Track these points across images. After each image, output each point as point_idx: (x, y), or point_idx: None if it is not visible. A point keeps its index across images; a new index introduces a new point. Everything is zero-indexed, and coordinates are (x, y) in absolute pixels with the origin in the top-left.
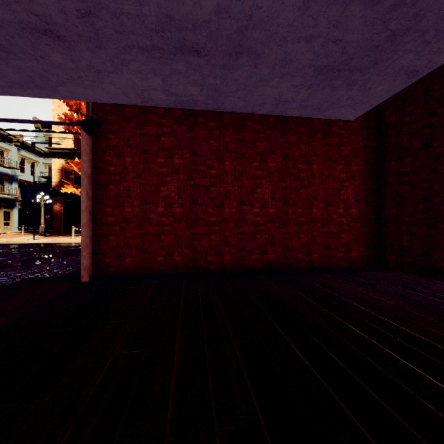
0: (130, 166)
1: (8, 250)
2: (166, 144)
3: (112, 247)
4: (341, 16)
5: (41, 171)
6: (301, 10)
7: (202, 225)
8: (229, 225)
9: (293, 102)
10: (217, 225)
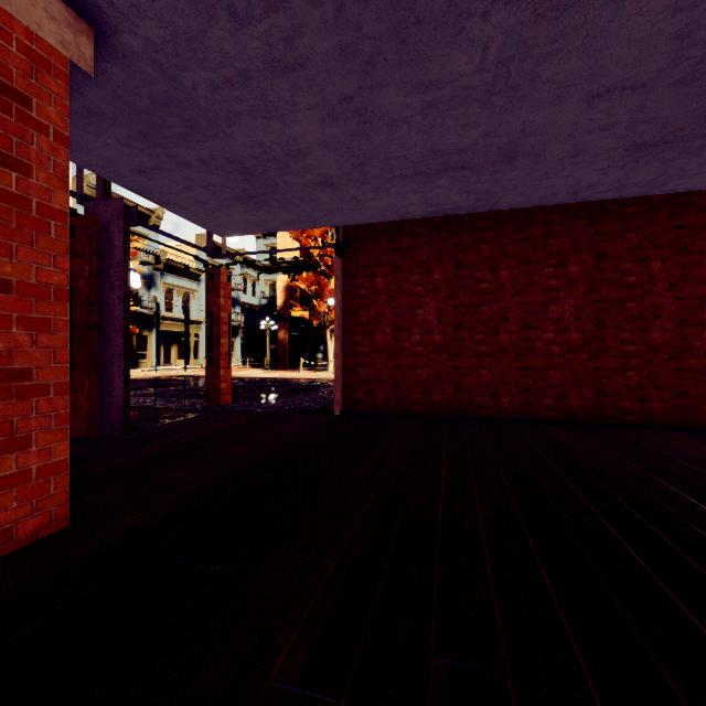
0: (381, 287)
1: (246, 383)
2: (423, 257)
3: (362, 381)
4: (644, 101)
5: (262, 290)
6: (585, 111)
7: (468, 357)
8: (507, 356)
9: (602, 185)
10: (490, 356)
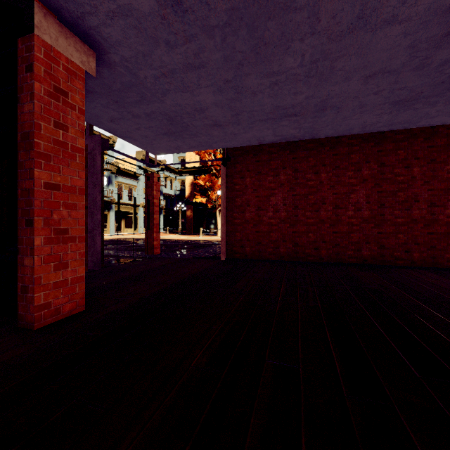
0: (249, 184)
1: (168, 242)
2: (274, 166)
3: (237, 240)
4: (397, 79)
5: (176, 186)
6: (363, 84)
7: (301, 225)
8: (325, 225)
9: (379, 123)
10: (314, 225)
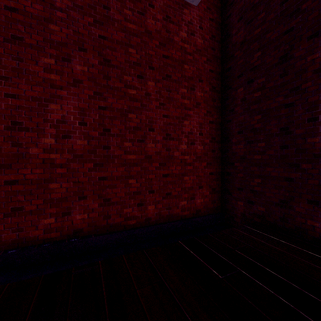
0: None
1: None
2: None
3: None
4: None
5: None
6: None
7: None
8: None
9: None
10: None
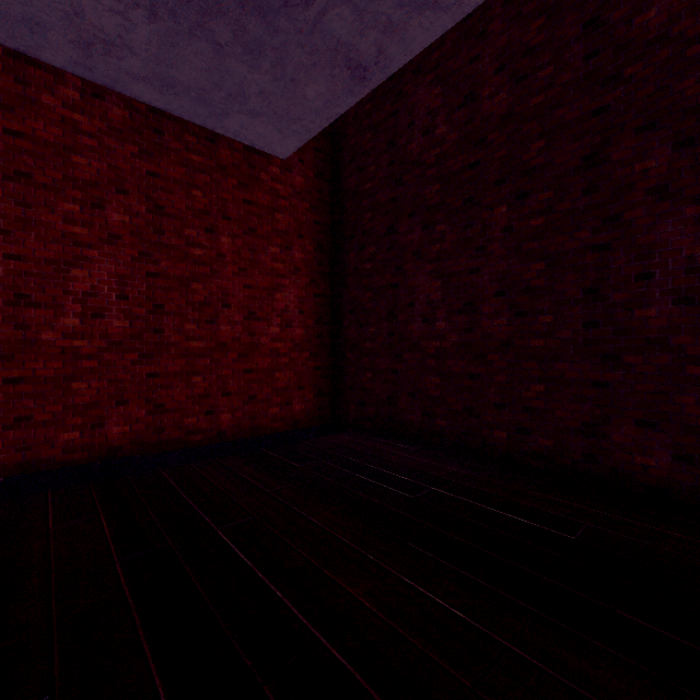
0: None
1: None
2: None
3: None
4: None
5: None
6: None
7: None
8: None
9: (132, 54)
10: None
